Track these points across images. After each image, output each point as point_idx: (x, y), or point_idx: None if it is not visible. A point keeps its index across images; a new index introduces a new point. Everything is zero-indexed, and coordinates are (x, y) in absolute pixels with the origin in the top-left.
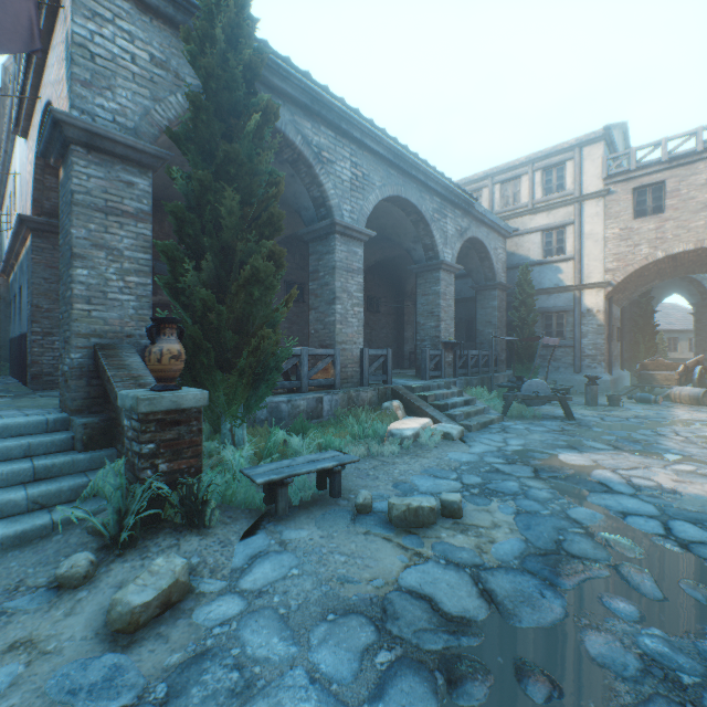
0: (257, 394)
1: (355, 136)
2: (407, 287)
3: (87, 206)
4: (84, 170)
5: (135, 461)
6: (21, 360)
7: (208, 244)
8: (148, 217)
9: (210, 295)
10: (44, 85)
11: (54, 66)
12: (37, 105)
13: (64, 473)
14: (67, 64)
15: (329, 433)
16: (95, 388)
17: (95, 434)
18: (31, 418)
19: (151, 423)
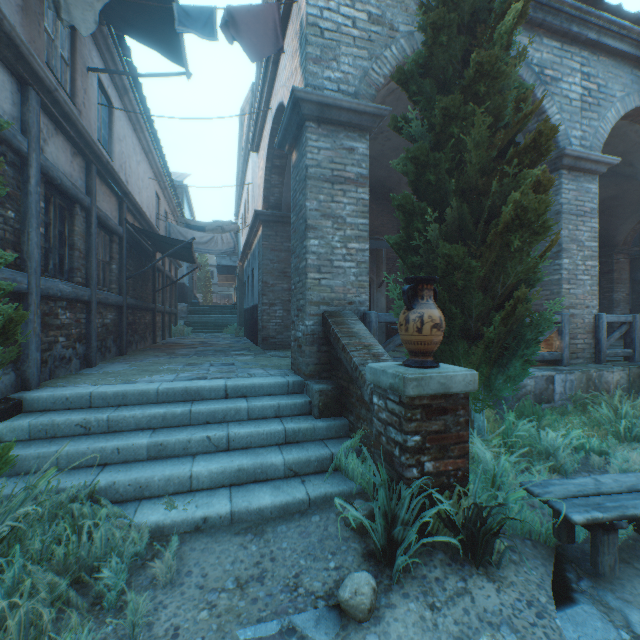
0: (506, 374)
1: (588, 38)
2: (617, 236)
3: (317, 178)
4: (315, 144)
5: (392, 451)
6: (253, 325)
7: (449, 188)
8: (365, 180)
9: (458, 248)
10: (274, 95)
11: (285, 68)
12: (267, 118)
13: (306, 439)
14: (301, 50)
15: (574, 426)
16: (323, 354)
17: (328, 402)
18: (276, 379)
19: (416, 409)
